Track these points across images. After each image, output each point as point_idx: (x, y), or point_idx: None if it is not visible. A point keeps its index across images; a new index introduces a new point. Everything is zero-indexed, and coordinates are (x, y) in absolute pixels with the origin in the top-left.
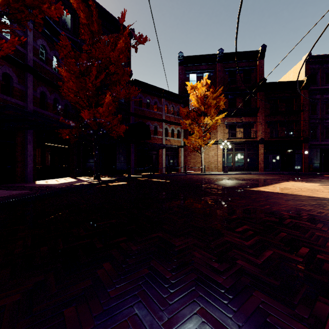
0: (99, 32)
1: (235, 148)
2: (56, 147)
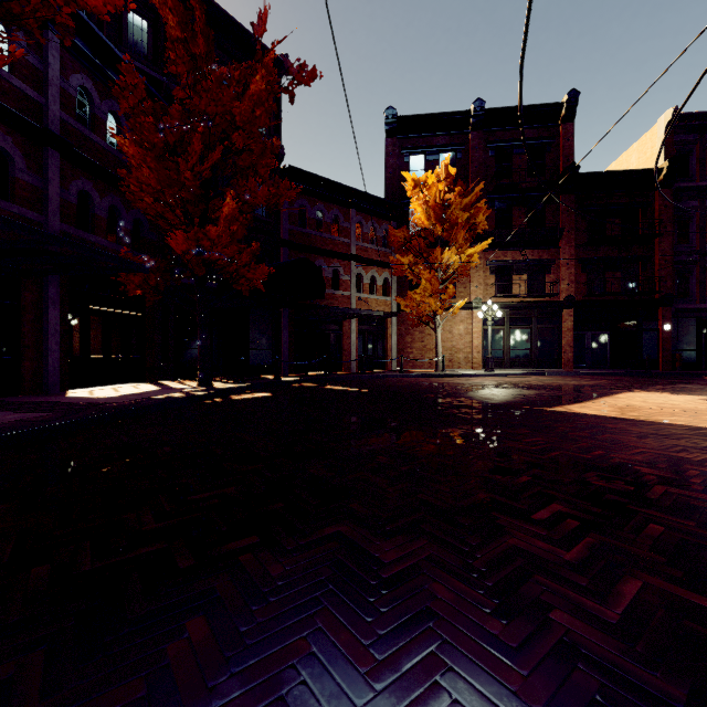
0: (210, 58)
1: (511, 318)
2: (114, 314)
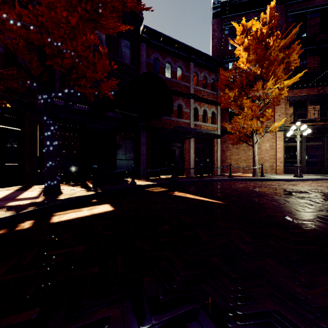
0: None
1: (306, 137)
2: None
